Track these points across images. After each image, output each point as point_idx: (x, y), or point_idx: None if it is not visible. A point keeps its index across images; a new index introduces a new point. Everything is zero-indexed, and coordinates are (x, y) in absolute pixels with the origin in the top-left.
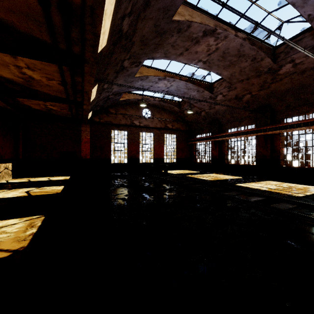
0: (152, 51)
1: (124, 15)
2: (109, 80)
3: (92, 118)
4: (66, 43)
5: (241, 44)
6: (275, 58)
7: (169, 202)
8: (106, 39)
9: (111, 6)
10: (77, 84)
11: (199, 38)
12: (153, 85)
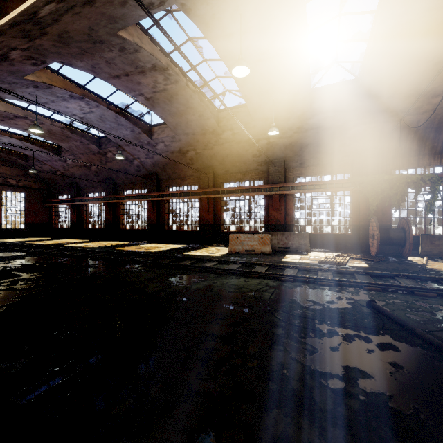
0: None
1: None
2: None
3: None
4: None
5: (62, 130)
6: (101, 145)
7: None
8: None
9: None
10: None
11: (12, 117)
12: None
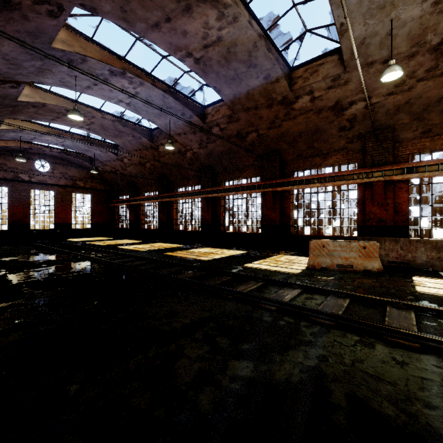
0: (11, 114)
1: None
2: None
3: None
4: None
5: (113, 124)
6: (153, 139)
7: (7, 260)
8: None
9: None
10: None
11: (65, 113)
12: (37, 137)
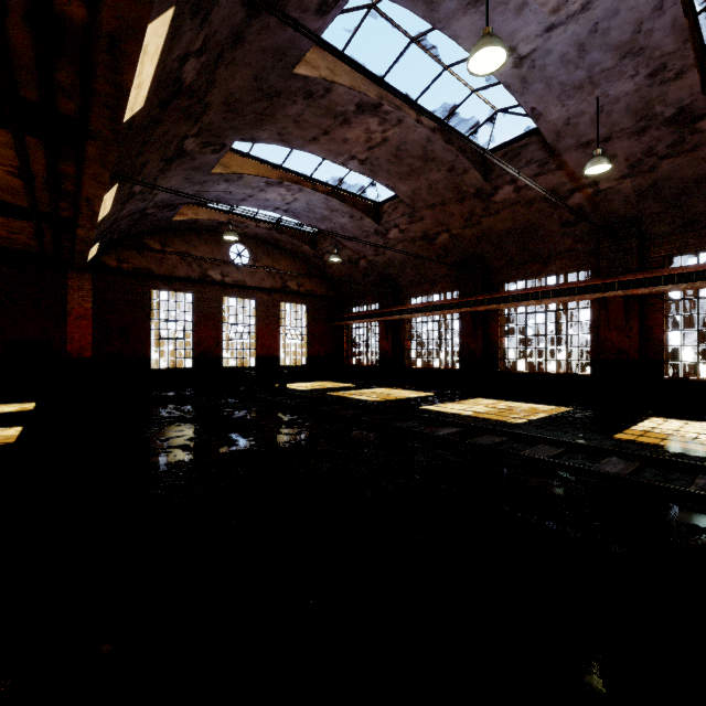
0: (252, 126)
1: (187, 54)
2: (147, 176)
3: (99, 258)
4: (43, 92)
5: (428, 139)
6: (487, 172)
7: (286, 447)
8: (143, 95)
9: (157, 38)
10: (62, 179)
11: (350, 114)
12: (254, 195)
